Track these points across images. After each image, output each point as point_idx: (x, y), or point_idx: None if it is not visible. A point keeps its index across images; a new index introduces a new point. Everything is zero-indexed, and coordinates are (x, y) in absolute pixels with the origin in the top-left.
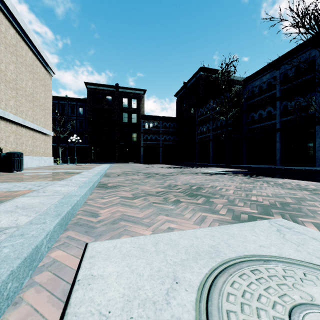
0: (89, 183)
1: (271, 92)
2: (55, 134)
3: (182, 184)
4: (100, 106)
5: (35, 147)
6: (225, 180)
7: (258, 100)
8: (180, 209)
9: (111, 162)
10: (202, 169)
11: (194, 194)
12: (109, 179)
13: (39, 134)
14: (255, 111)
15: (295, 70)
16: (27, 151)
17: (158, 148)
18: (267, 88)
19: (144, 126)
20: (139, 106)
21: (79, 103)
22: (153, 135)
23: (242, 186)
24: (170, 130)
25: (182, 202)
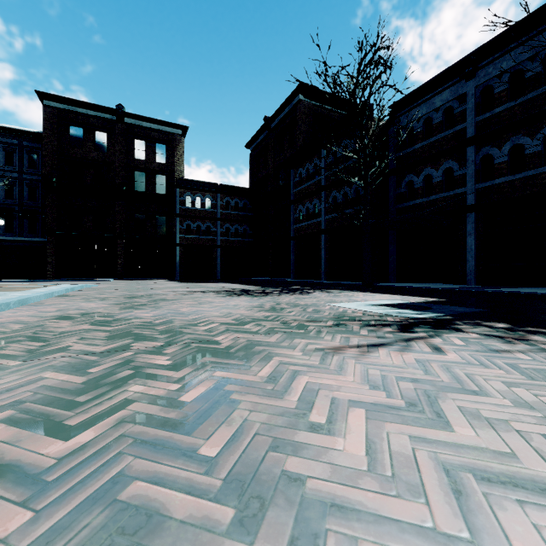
0: None
1: (454, 129)
2: None
3: None
4: (78, 151)
5: None
6: None
7: (424, 147)
8: None
9: (106, 277)
10: (325, 296)
11: None
12: None
13: None
14: (417, 170)
15: (510, 78)
16: None
17: (214, 249)
18: (443, 121)
19: (184, 203)
20: (173, 159)
21: (27, 142)
22: (202, 221)
23: None
24: (237, 213)
25: None
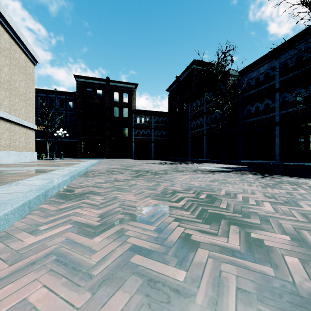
0: (35, 192)
1: (269, 84)
2: (43, 128)
3: (182, 188)
4: (90, 100)
5: (13, 141)
6: (237, 181)
7: (255, 92)
8: (204, 290)
9: (101, 157)
10: (198, 165)
11: (211, 213)
12: (84, 180)
13: (19, 126)
14: (252, 104)
15: (296, 59)
16: (2, 145)
17: (150, 143)
18: (264, 79)
19: (136, 121)
20: (131, 100)
21: (68, 97)
22: (145, 130)
23: (272, 193)
24: (162, 125)
25: (199, 247)
